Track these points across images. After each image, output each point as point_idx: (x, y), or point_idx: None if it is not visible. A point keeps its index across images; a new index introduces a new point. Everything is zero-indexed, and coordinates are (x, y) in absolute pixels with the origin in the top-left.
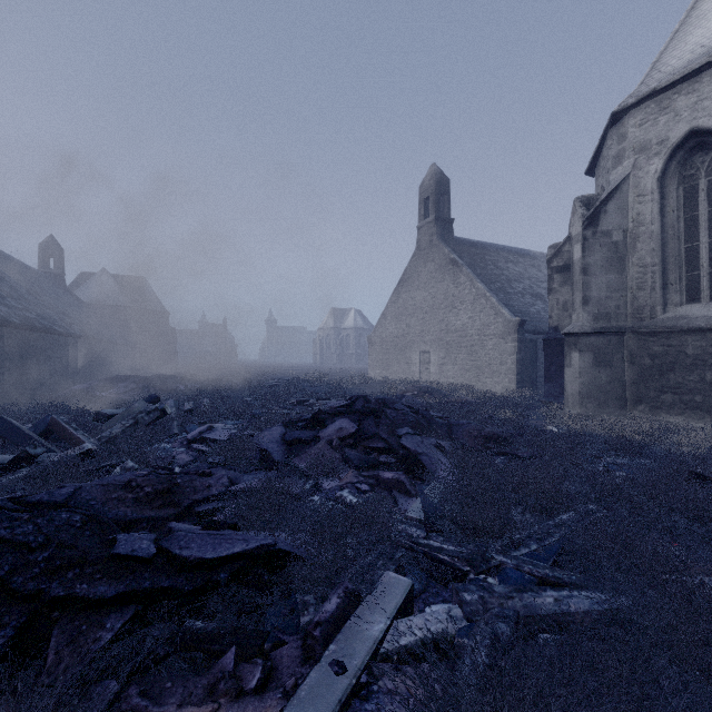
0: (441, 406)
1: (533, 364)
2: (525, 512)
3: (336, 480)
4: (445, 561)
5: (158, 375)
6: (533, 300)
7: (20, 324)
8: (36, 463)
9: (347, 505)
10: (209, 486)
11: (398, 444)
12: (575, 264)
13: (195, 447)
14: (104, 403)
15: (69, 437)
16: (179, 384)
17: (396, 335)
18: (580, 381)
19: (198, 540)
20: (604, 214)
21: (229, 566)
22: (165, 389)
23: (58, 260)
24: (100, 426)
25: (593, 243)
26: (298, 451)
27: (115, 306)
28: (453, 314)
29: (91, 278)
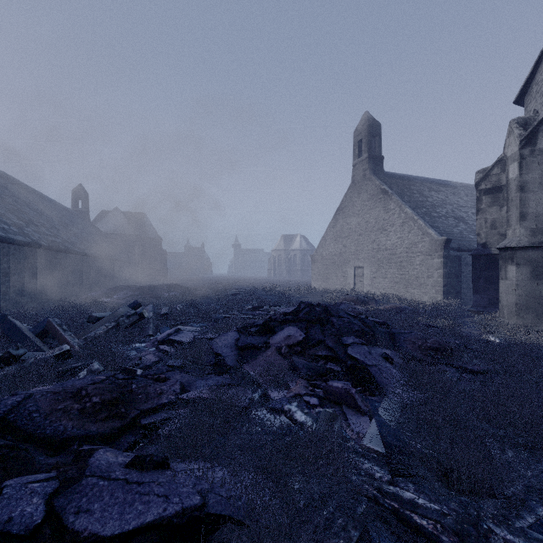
0: (378, 314)
1: (458, 277)
2: (504, 447)
3: (284, 389)
4: (425, 530)
5: (150, 285)
6: (456, 222)
7: (47, 246)
8: (19, 362)
9: (295, 422)
10: (161, 393)
11: (345, 353)
12: (511, 182)
13: (161, 348)
14: (105, 306)
15: (59, 337)
16: (164, 292)
17: (334, 254)
18: (517, 292)
19: (107, 494)
20: (542, 132)
21: (139, 541)
22: (153, 296)
23: (84, 202)
24: (89, 327)
25: (531, 161)
26: (249, 356)
27: (124, 234)
28: (383, 235)
29: (108, 215)
